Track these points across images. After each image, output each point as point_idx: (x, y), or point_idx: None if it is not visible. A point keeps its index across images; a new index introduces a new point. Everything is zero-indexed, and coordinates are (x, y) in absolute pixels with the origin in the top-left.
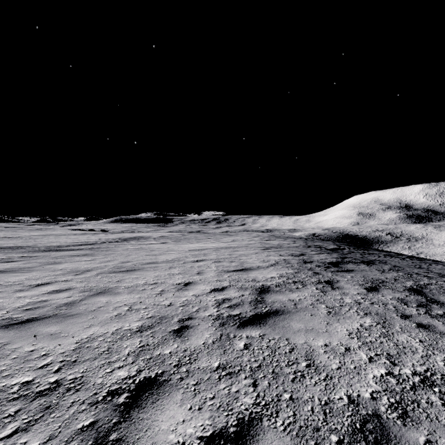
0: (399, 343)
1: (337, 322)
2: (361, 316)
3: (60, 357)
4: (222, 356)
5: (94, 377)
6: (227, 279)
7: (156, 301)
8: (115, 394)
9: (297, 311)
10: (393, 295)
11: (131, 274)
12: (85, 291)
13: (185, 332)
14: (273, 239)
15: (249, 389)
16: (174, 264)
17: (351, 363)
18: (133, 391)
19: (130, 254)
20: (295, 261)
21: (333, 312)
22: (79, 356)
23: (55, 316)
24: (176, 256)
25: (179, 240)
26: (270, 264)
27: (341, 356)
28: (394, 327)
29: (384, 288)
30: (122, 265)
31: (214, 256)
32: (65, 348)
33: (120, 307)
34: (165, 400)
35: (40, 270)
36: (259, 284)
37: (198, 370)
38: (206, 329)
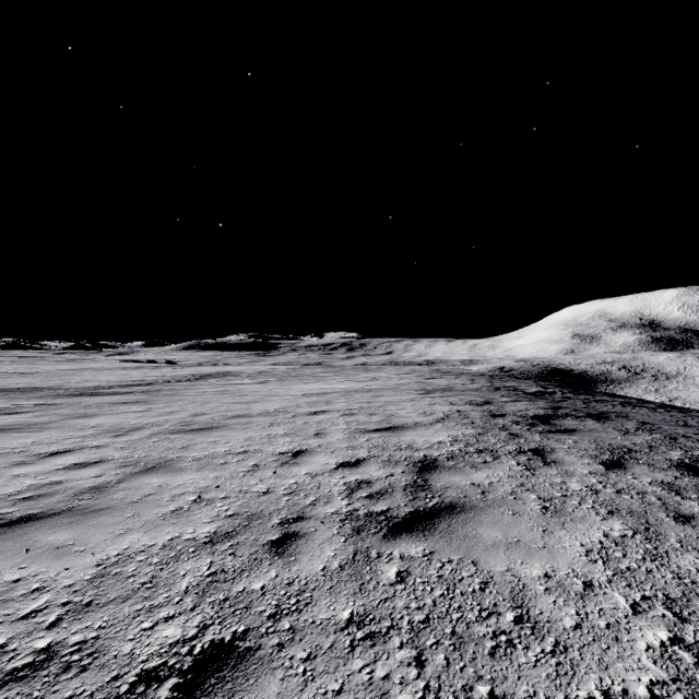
0: (682, 572)
1: (562, 529)
2: (604, 517)
3: (63, 594)
4: (356, 596)
5: (118, 639)
6: (364, 446)
7: (243, 485)
8: (152, 679)
9: (487, 506)
10: (653, 475)
11: (205, 435)
12: (127, 466)
13: (291, 546)
14: (438, 377)
15: (410, 673)
16: (277, 418)
17: (599, 615)
18: (187, 673)
19: (207, 400)
20: (477, 413)
21: (552, 508)
22: (98, 593)
23: (70, 511)
24: (281, 404)
25: (287, 379)
26: (435, 419)
27: (579, 599)
28: (667, 540)
29: (633, 462)
30: (193, 419)
31: (343, 404)
32: (75, 576)
33: (182, 496)
34: (246, 696)
35: (60, 428)
36: (418, 454)
37: (312, 626)
38: (328, 539)
